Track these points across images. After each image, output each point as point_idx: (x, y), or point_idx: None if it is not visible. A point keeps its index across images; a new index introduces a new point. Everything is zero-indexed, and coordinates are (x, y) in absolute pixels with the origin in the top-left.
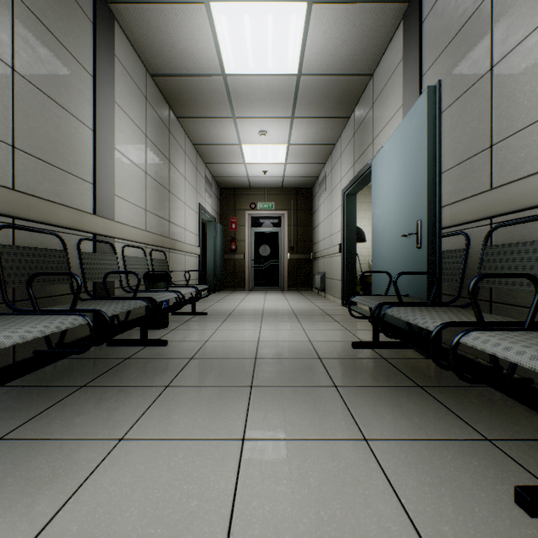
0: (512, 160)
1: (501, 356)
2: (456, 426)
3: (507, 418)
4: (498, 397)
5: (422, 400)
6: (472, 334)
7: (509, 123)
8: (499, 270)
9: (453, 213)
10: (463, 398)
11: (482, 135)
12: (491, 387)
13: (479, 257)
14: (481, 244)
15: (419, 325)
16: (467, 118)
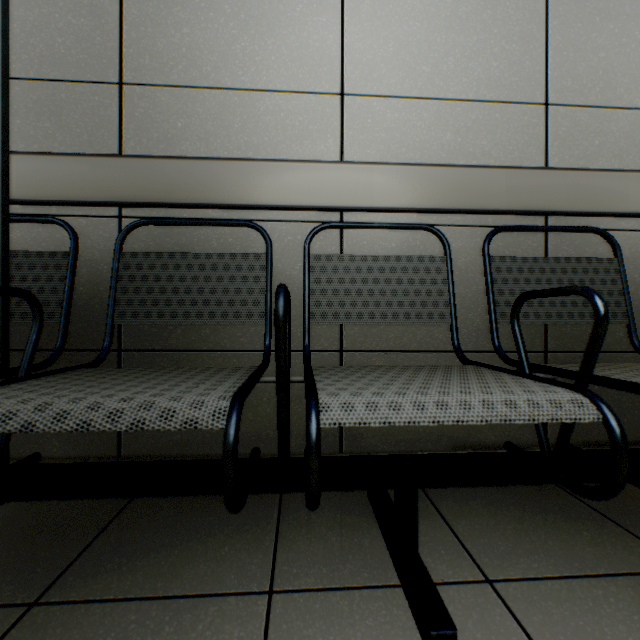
0: (163, 126)
1: (428, 420)
2: (223, 620)
3: (223, 530)
4: (168, 505)
5: (94, 637)
6: (330, 400)
7: (159, 65)
8: (159, 294)
9: (31, 174)
10: (141, 548)
11: (103, 55)
12: (274, 491)
13: (113, 271)
14: (99, 249)
15: (153, 427)
16: (65, 1)
